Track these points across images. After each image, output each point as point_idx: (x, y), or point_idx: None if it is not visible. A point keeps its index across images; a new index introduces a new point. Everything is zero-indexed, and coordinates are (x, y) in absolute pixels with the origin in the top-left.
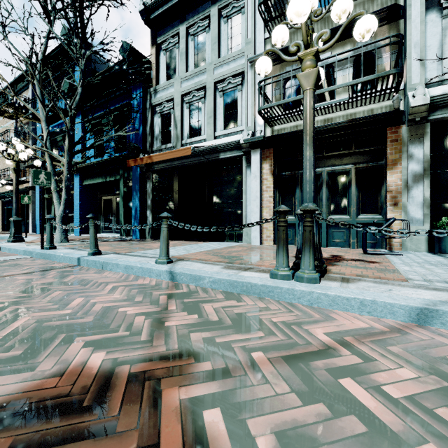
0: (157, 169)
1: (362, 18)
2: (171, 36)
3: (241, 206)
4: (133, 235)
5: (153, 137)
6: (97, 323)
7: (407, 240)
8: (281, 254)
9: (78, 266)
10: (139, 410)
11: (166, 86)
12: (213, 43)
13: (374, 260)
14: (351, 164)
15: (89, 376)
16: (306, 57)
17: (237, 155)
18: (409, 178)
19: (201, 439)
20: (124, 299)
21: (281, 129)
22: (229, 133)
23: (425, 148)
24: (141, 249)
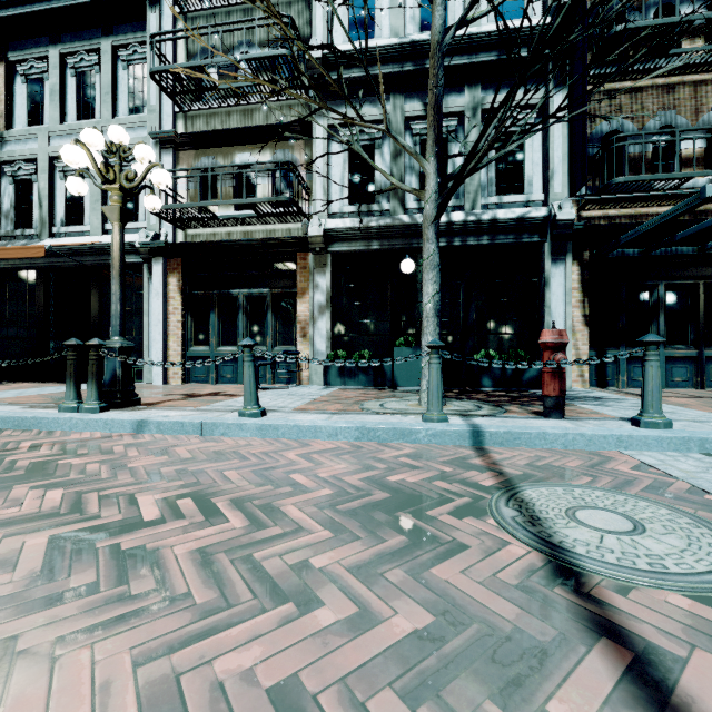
0: (6, 267)
1: (153, 171)
2: (34, 56)
3: (143, 332)
4: None
5: None
6: None
7: (313, 374)
8: (68, 387)
9: None
10: None
11: (24, 136)
12: (104, 93)
13: None
14: (268, 288)
15: None
16: (113, 191)
17: (136, 261)
18: (316, 308)
19: None
20: None
21: (196, 235)
22: (127, 228)
23: (327, 280)
24: None
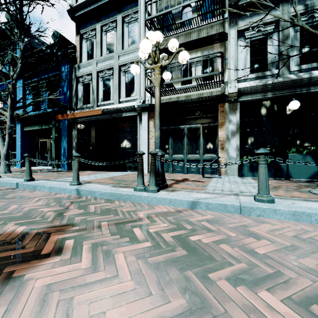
0: (80, 121)
1: (181, 52)
2: (90, 30)
3: (136, 148)
4: (62, 167)
5: (77, 99)
6: (24, 215)
7: (228, 169)
8: (139, 177)
9: (17, 188)
10: (38, 242)
11: (87, 64)
12: (118, 39)
13: (204, 180)
14: (200, 123)
15: (16, 234)
16: (156, 68)
17: (134, 114)
18: (229, 133)
19: (61, 247)
20: (43, 205)
21: (161, 100)
22: (129, 100)
23: (237, 117)
24: (65, 177)
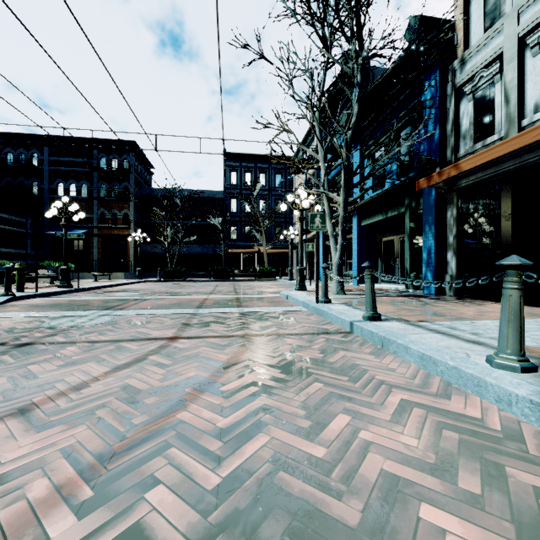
0: (466, 184)
1: None
2: None
3: None
4: (424, 289)
5: (458, 137)
6: None
7: None
8: None
9: (350, 334)
10: None
11: (485, 41)
12: None
13: None
14: None
15: None
16: None
17: None
18: None
19: None
20: (428, 463)
21: None
22: None
23: None
24: (443, 317)
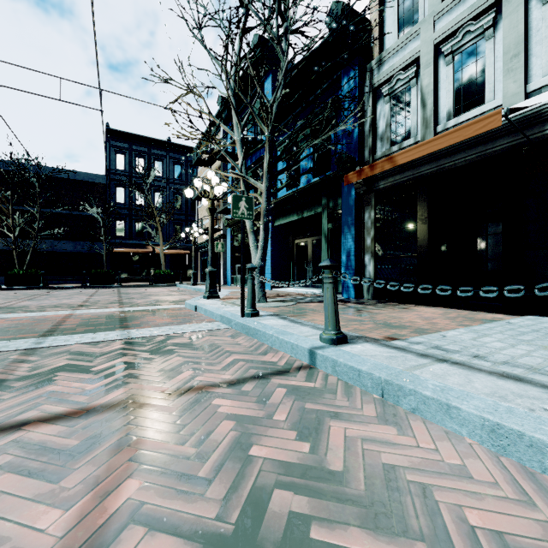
0: (385, 186)
1: None
2: None
3: None
4: (343, 293)
5: (375, 138)
6: None
7: None
8: None
9: (313, 369)
10: None
11: (402, 44)
12: None
13: None
14: None
15: None
16: None
17: None
18: None
19: None
20: None
21: None
22: None
23: None
24: (401, 328)
